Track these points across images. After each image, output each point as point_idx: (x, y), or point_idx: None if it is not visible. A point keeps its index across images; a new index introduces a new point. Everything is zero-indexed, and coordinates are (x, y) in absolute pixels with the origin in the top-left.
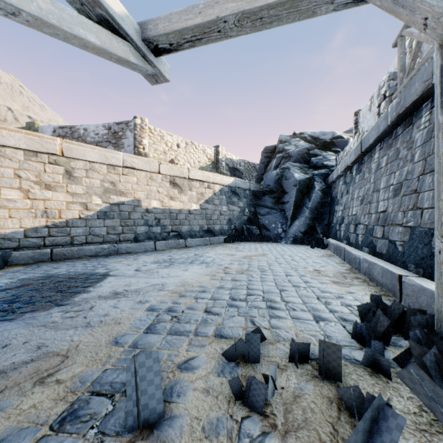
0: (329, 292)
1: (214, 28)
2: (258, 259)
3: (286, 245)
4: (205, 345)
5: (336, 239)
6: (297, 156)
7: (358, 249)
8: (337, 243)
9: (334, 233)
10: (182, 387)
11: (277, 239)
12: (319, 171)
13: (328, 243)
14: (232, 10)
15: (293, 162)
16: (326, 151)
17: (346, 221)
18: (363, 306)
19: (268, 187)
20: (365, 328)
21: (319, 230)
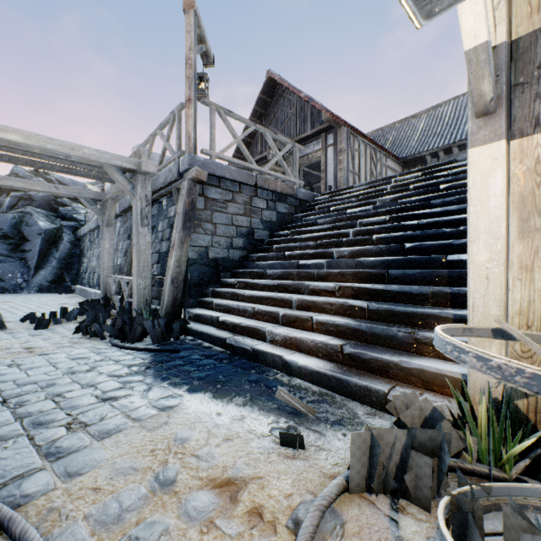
0: (70, 308)
1: (8, 186)
2: (5, 304)
3: (31, 294)
4: (6, 323)
5: (83, 284)
6: (43, 202)
7: (94, 289)
8: (82, 287)
9: (82, 280)
10: (8, 327)
11: (18, 290)
12: (69, 223)
13: (76, 288)
14: (20, 186)
15: (37, 207)
16: (77, 203)
17: (89, 270)
18: (81, 303)
19: (1, 231)
20: (80, 309)
21: (68, 279)
